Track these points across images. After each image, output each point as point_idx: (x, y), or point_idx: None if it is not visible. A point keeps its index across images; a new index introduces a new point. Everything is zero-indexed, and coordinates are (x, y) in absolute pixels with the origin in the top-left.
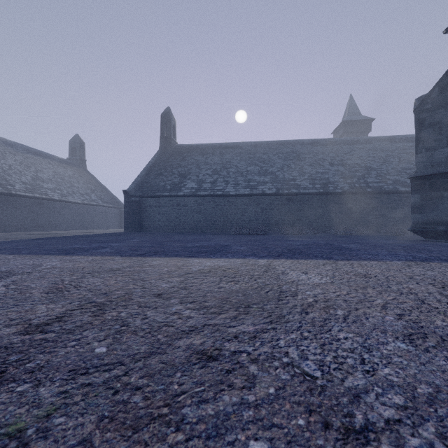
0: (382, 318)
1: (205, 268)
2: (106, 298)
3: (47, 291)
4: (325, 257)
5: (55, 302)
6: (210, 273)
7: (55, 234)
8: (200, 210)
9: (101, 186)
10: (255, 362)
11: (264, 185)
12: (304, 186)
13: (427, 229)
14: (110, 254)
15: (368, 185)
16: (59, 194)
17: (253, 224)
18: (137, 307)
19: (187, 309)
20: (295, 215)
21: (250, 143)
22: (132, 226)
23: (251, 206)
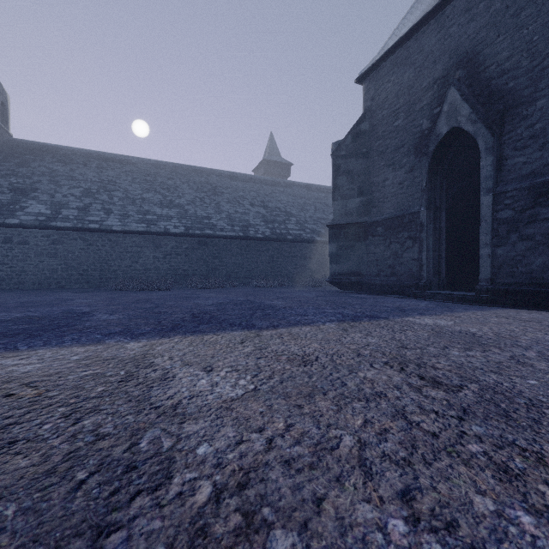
0: (386, 541)
1: None
2: None
3: None
4: (244, 324)
5: None
6: None
7: None
8: (56, 251)
9: None
10: None
11: (168, 221)
12: (221, 227)
13: (342, 280)
14: None
15: (289, 232)
16: None
17: (151, 275)
18: None
19: None
20: (210, 263)
21: (149, 161)
22: None
23: (148, 250)
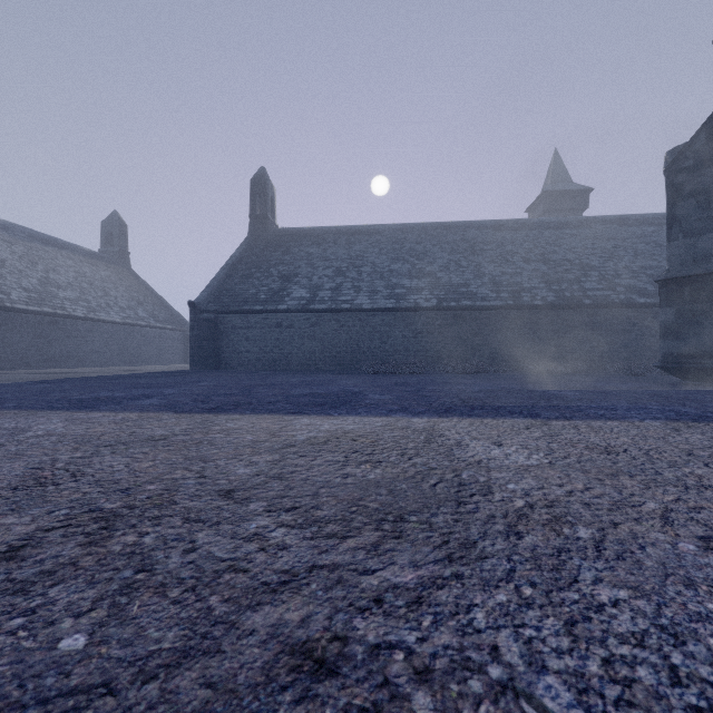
0: (673, 548)
1: (319, 435)
2: (123, 500)
3: (16, 485)
4: (526, 413)
5: (21, 511)
6: (328, 445)
7: (75, 374)
8: (314, 334)
9: (154, 295)
10: (426, 680)
11: (418, 294)
12: (482, 295)
13: (686, 365)
14: (158, 408)
15: (586, 294)
16: (85, 308)
17: (399, 357)
18: (180, 522)
19: (280, 525)
20: (469, 342)
21: (396, 227)
22: (204, 360)
23: (397, 328)
